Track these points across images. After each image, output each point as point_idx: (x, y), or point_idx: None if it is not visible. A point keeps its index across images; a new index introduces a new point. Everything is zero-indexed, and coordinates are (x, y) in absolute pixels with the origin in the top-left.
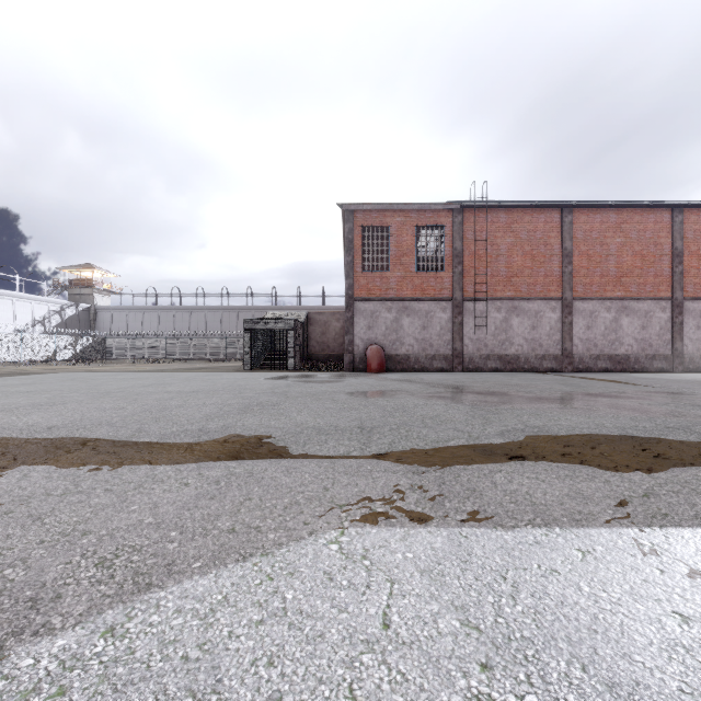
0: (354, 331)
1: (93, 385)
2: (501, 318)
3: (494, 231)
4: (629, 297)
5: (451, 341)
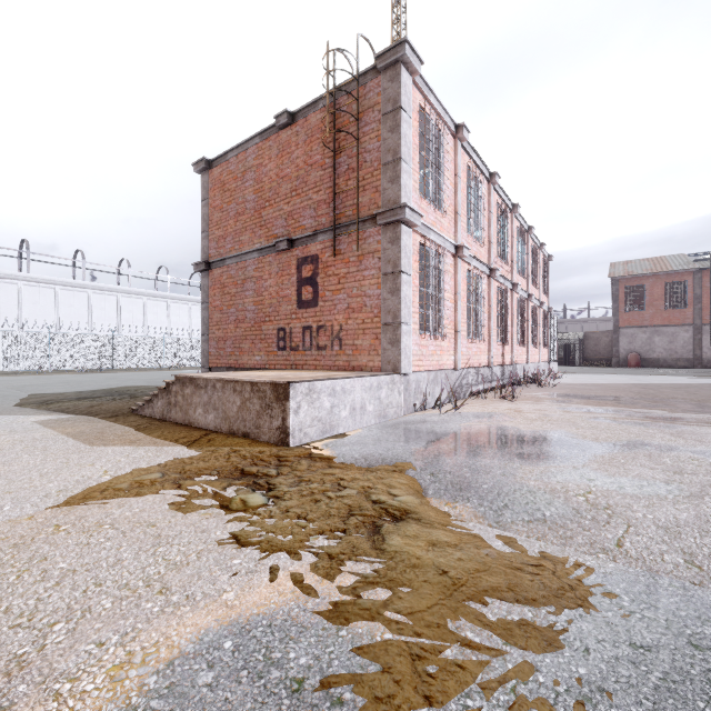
0: (619, 345)
1: None
2: None
3: None
4: None
5: (692, 350)
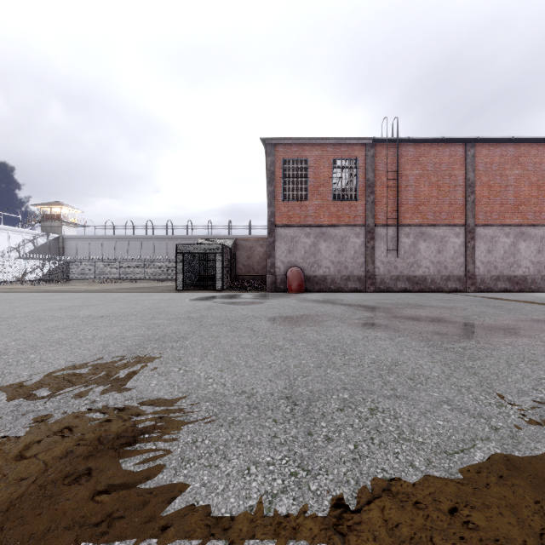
0: (276, 254)
1: (10, 307)
2: (409, 242)
3: (403, 164)
4: (526, 223)
5: (364, 263)
